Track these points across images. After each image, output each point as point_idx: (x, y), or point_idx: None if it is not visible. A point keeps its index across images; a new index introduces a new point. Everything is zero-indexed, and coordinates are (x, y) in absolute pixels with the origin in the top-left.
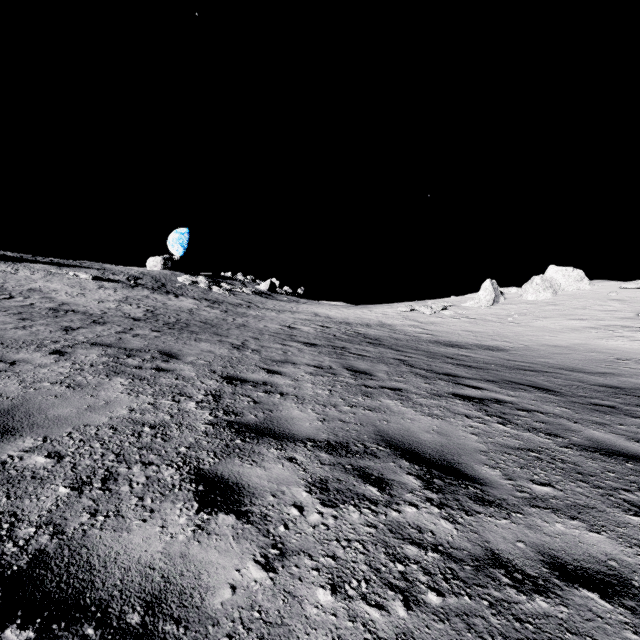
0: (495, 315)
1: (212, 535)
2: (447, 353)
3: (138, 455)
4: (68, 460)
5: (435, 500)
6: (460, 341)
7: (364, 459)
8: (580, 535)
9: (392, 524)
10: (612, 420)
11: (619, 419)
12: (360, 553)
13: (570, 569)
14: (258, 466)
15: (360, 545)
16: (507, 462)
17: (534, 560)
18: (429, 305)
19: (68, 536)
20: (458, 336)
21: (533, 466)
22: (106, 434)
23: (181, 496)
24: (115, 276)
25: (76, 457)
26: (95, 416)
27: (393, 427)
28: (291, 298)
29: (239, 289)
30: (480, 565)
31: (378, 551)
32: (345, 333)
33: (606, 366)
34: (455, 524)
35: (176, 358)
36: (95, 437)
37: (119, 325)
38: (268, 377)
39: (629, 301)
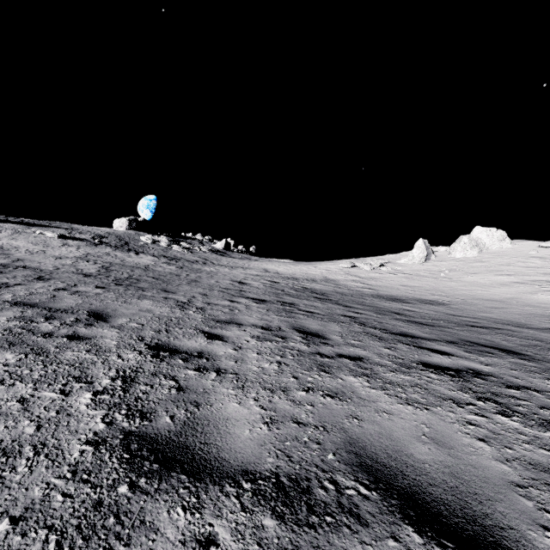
0: (428, 271)
1: None
2: (392, 308)
3: None
4: None
5: None
6: (400, 295)
7: (341, 531)
8: None
9: None
10: None
11: None
12: None
13: None
14: None
15: None
16: None
17: None
18: (368, 262)
19: None
20: (397, 290)
21: None
22: None
23: None
24: (81, 235)
25: None
26: None
27: (369, 431)
28: (244, 256)
29: (197, 247)
30: None
31: None
32: (293, 288)
33: (548, 321)
34: None
35: (104, 320)
36: None
37: (63, 281)
38: (206, 344)
39: (549, 258)
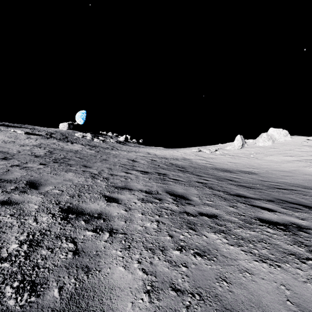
0: (243, 153)
1: None
2: (226, 176)
3: None
4: None
5: None
6: (229, 168)
7: None
8: None
9: None
10: None
11: None
12: None
13: None
14: None
15: None
16: None
17: None
18: (208, 148)
19: None
20: (227, 165)
21: None
22: None
23: None
24: (39, 132)
25: None
26: None
27: (240, 298)
28: (136, 145)
29: (108, 140)
30: None
31: None
32: (165, 164)
33: None
34: None
35: (35, 188)
36: None
37: (19, 160)
38: (105, 206)
39: None
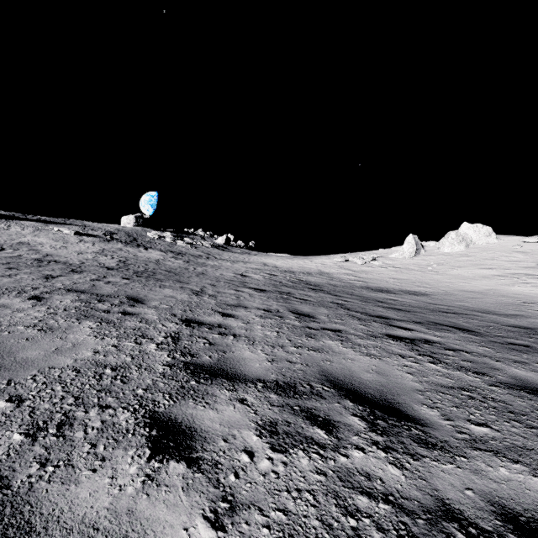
0: (417, 265)
1: (162, 486)
2: (378, 297)
3: (96, 398)
4: (28, 404)
5: (381, 443)
6: (388, 287)
7: (311, 400)
8: (525, 481)
9: (341, 471)
10: (530, 359)
11: (535, 357)
12: (311, 505)
13: (523, 521)
14: (211, 408)
15: (311, 496)
16: (443, 401)
17: (485, 511)
18: (361, 256)
19: (13, 491)
20: (386, 283)
21: (468, 405)
22: (69, 376)
23: (134, 442)
24: (94, 232)
25: (36, 401)
26: (61, 358)
27: (336, 367)
28: (244, 250)
29: (199, 243)
30: (432, 518)
31: (329, 503)
32: (290, 280)
33: (515, 309)
34: (402, 470)
35: (141, 303)
36: (58, 380)
37: (94, 273)
38: (223, 320)
39: (531, 253)
